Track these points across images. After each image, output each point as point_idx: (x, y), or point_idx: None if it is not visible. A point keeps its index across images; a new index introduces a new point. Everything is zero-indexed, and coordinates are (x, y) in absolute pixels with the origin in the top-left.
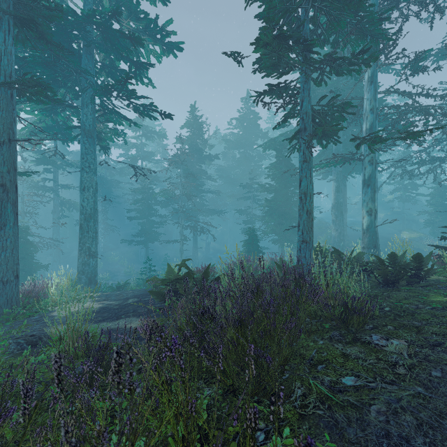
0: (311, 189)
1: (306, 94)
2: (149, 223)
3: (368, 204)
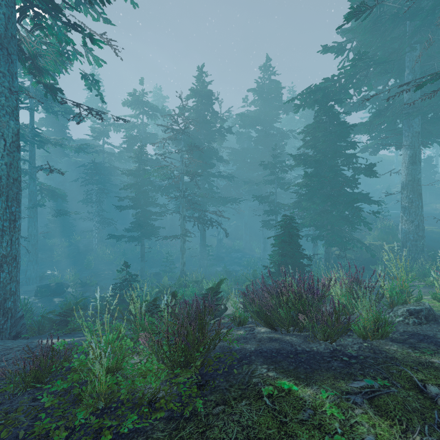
0: None
1: None
2: (145, 214)
3: None
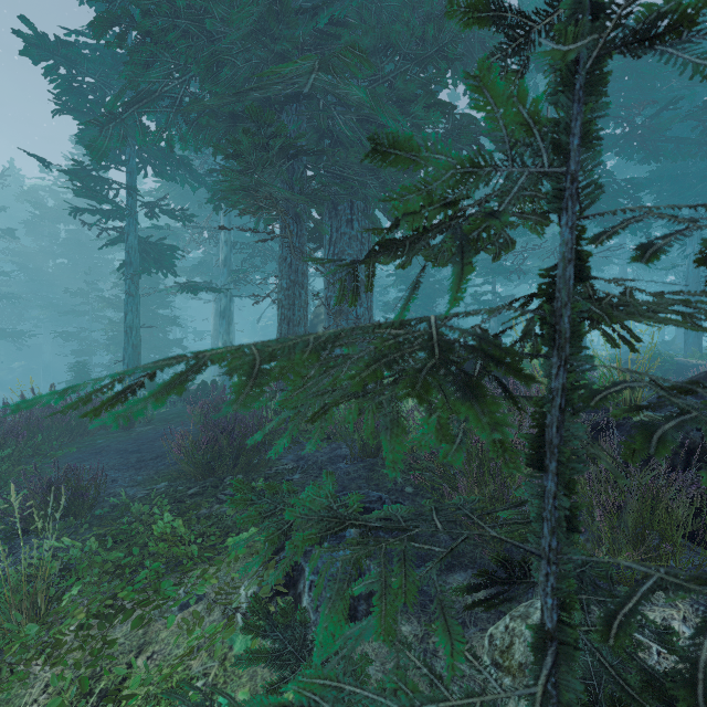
0: (138, 324)
1: (132, 229)
2: None
3: (224, 337)
